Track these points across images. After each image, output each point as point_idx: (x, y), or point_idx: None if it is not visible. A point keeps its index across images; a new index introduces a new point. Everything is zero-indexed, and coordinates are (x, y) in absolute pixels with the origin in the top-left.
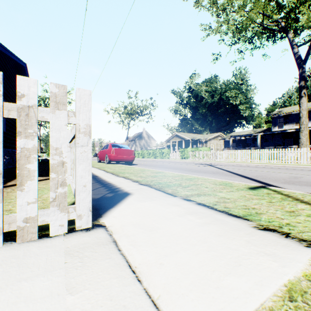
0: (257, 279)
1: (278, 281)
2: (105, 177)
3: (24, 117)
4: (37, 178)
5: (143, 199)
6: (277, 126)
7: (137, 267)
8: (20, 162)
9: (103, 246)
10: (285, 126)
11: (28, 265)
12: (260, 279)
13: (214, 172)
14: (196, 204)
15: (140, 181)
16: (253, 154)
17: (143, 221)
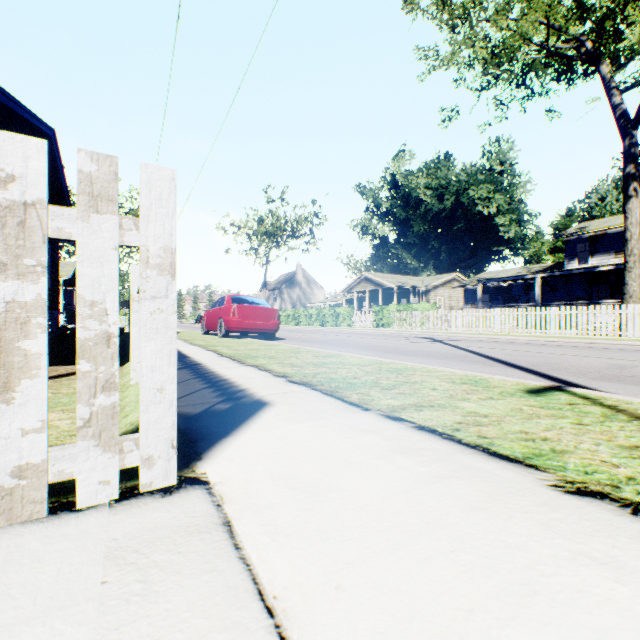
0: (586, 636)
1: None
2: (215, 365)
3: (14, 229)
4: (46, 373)
5: (296, 417)
6: (576, 259)
7: (278, 599)
8: (3, 334)
9: (198, 537)
10: (593, 259)
11: (12, 588)
12: (593, 637)
13: (446, 355)
14: (414, 428)
15: (291, 376)
16: (528, 317)
17: (296, 470)
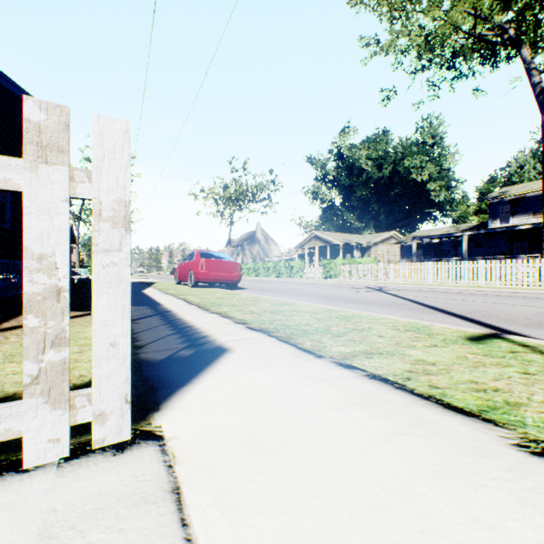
0: None
1: None
2: (183, 312)
3: None
4: None
5: (253, 364)
6: (499, 219)
7: None
8: None
9: (143, 508)
10: (513, 219)
11: None
12: None
13: (387, 303)
14: (366, 377)
15: (249, 323)
16: (457, 269)
17: (251, 423)
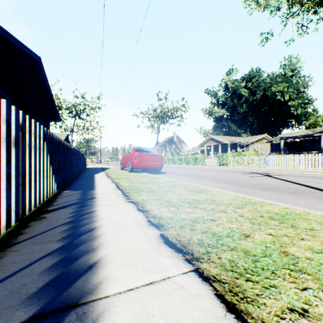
0: None
1: None
2: (104, 201)
3: None
4: None
5: None
6: None
7: None
8: None
9: None
10: None
11: None
12: None
13: (291, 189)
14: None
15: (165, 226)
16: None
17: None
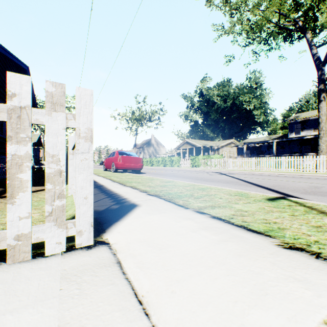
0: (290, 313)
1: (315, 316)
2: (111, 186)
3: (15, 119)
4: (31, 189)
5: (152, 212)
6: (294, 132)
7: (144, 297)
8: (10, 171)
9: (105, 268)
10: (302, 132)
11: (17, 292)
12: (293, 314)
13: (227, 181)
14: (210, 217)
15: (149, 192)
16: (269, 162)
17: (152, 237)
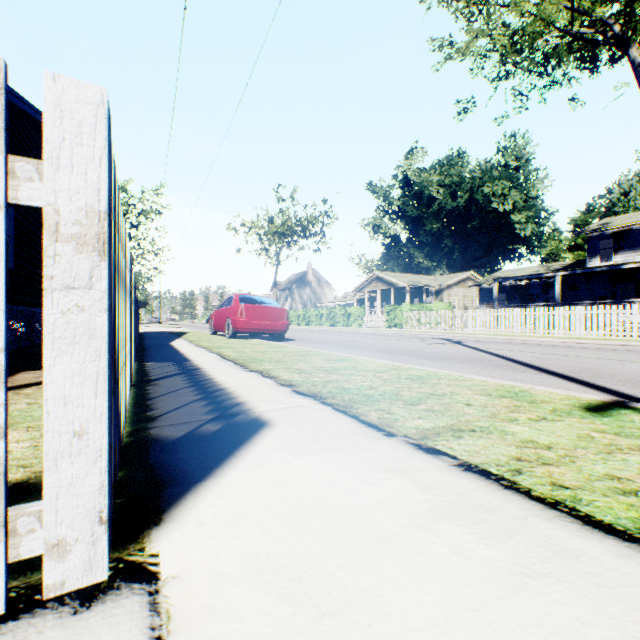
0: None
1: None
2: (215, 371)
3: None
4: None
5: (301, 446)
6: (599, 257)
7: None
8: None
9: None
10: (617, 256)
11: None
12: None
13: (468, 358)
14: (459, 468)
15: (297, 385)
16: (550, 317)
17: (294, 551)
